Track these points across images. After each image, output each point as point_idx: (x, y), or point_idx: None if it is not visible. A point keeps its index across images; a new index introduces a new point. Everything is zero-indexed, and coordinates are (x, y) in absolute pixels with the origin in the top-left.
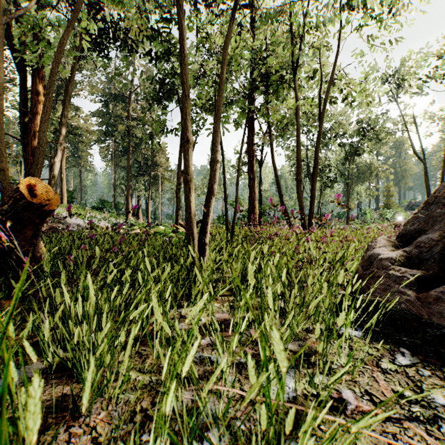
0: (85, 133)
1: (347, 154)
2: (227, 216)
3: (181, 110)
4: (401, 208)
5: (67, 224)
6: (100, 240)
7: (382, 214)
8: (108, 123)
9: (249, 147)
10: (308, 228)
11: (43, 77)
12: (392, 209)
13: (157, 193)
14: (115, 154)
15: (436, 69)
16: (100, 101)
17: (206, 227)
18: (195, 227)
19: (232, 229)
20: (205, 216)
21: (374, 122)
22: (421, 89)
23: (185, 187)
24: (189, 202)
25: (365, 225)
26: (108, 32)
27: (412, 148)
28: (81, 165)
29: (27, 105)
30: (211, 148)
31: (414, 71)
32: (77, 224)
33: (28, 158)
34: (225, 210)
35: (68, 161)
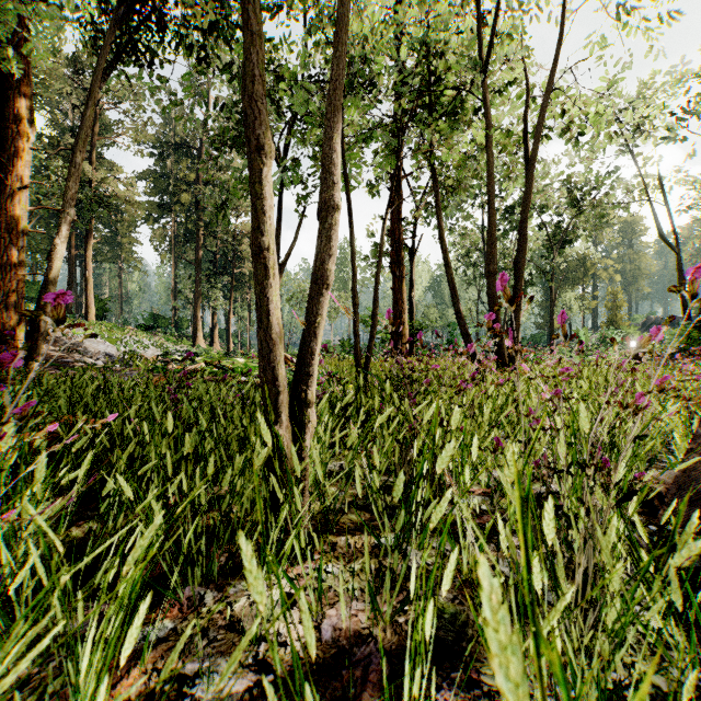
0: (128, 206)
1: (550, 239)
2: (356, 339)
3: (278, 161)
4: (635, 327)
5: (88, 353)
6: (91, 389)
7: (606, 337)
8: (164, 190)
9: (394, 225)
10: (508, 361)
11: (30, 93)
12: (621, 329)
13: (244, 304)
14: (176, 240)
15: (699, 100)
16: (152, 156)
17: (309, 361)
18: (281, 362)
19: (367, 362)
20: (308, 337)
21: (595, 188)
22: (673, 132)
23: (257, 264)
24: (267, 302)
25: (587, 355)
26: (149, 20)
27: (658, 229)
28: (120, 259)
29: (3, 143)
30: (323, 179)
31: (660, 106)
32: (106, 354)
33: (1, 235)
34: (354, 328)
35: (100, 252)
